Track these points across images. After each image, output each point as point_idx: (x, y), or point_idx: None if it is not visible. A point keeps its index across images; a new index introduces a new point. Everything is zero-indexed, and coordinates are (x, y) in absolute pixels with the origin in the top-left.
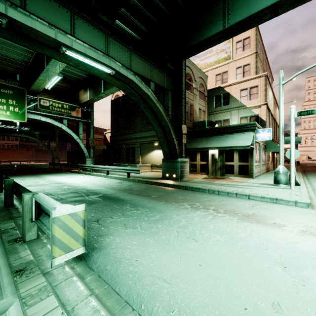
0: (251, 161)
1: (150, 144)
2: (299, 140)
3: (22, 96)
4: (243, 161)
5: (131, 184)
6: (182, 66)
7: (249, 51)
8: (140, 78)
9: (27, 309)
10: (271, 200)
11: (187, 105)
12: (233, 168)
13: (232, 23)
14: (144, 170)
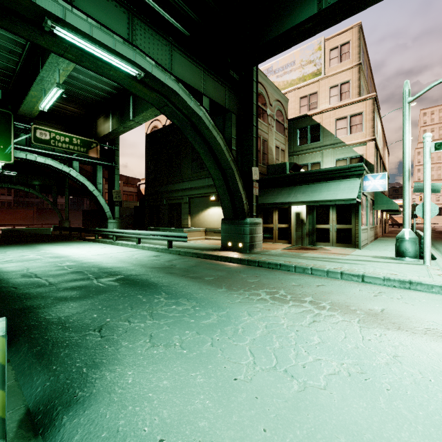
0: (356, 222)
1: (204, 198)
2: (438, 189)
3: (6, 123)
4: (343, 222)
5: (172, 259)
6: (253, 77)
7: (349, 63)
8: (186, 88)
9: None
10: (401, 284)
11: (259, 141)
12: (329, 233)
13: (333, 2)
14: (195, 237)
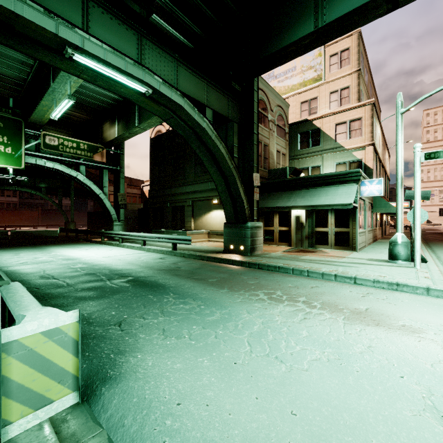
0: (353, 226)
1: (207, 201)
2: (427, 196)
3: (17, 130)
4: (341, 226)
5: (177, 261)
6: (254, 87)
7: (349, 69)
8: (191, 102)
9: None
10: (389, 286)
11: (260, 146)
12: (327, 236)
13: (328, 20)
14: (198, 239)
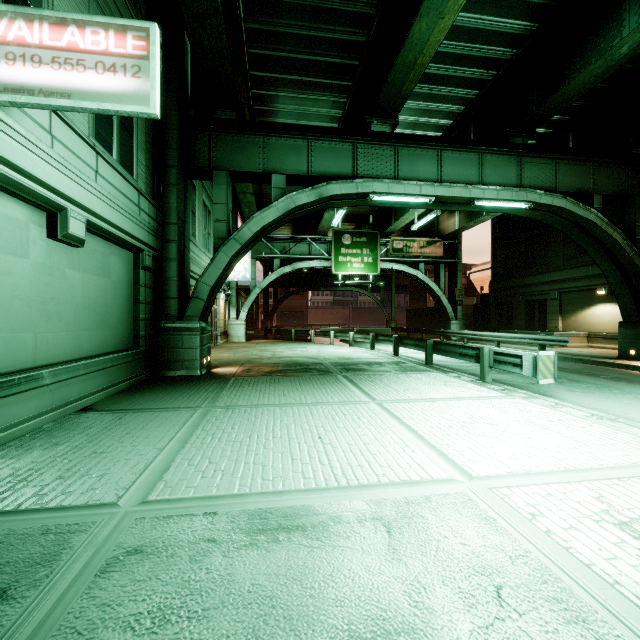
0: None
1: (585, 292)
2: None
3: (375, 242)
4: None
5: None
6: None
7: None
8: (574, 199)
9: (529, 399)
10: None
11: None
12: None
13: None
14: (571, 344)
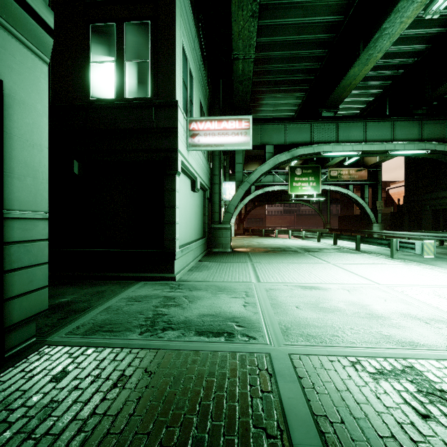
0: None
1: None
2: None
3: (317, 172)
4: None
5: (446, 251)
6: None
7: None
8: None
9: (418, 266)
10: None
11: None
12: None
13: None
14: None
